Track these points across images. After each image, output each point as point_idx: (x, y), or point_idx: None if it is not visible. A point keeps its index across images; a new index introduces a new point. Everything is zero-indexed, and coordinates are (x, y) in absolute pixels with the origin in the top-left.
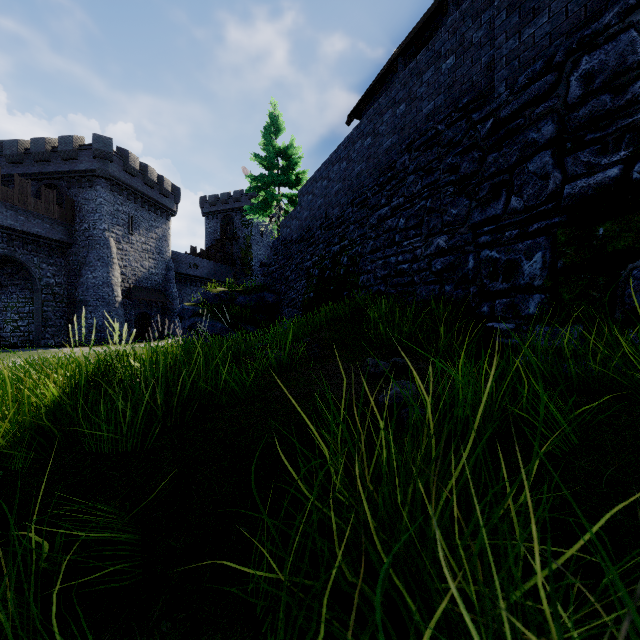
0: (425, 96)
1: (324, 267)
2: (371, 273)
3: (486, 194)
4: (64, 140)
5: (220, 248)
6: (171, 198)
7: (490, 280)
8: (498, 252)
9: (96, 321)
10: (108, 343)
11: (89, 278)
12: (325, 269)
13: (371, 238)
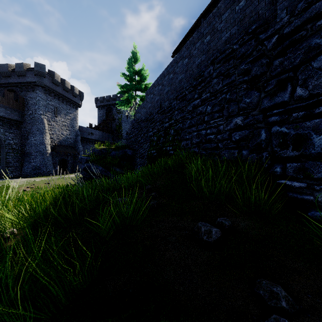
0: (224, 28)
1: (160, 135)
2: (188, 140)
3: (273, 87)
4: (18, 65)
5: (105, 124)
6: (78, 98)
7: (280, 148)
8: (287, 128)
9: (36, 163)
10: (43, 175)
11: (32, 140)
12: (160, 137)
13: (188, 118)
